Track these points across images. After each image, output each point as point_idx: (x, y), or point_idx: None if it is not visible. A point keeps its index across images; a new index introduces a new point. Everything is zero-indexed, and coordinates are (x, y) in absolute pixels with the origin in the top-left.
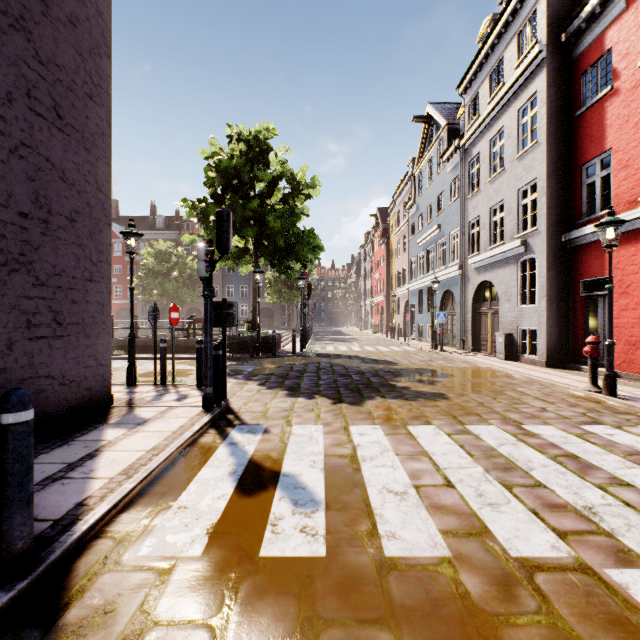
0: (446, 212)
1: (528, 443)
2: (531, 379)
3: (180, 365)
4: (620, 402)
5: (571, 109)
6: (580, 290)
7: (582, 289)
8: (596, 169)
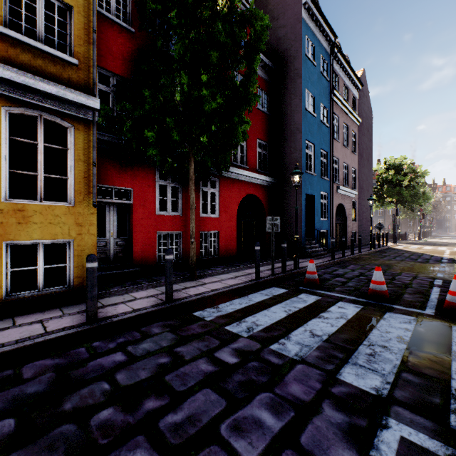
0: None
1: None
2: None
3: None
4: None
5: None
6: None
7: None
8: None
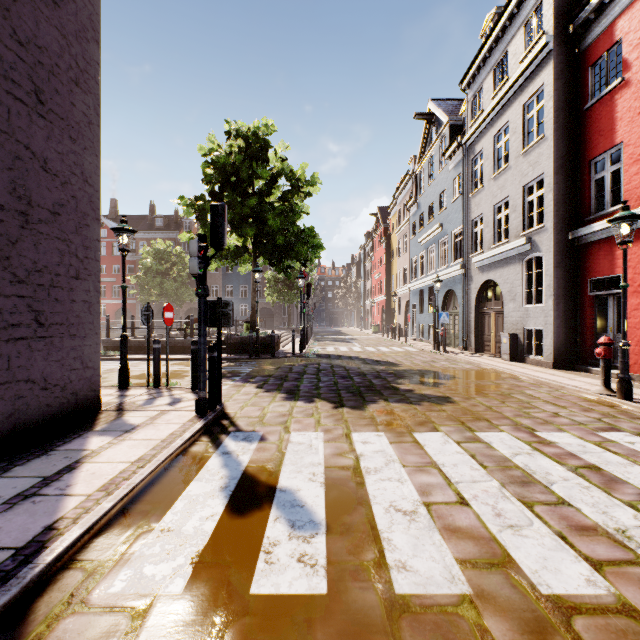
0: (448, 210)
1: (544, 452)
2: (539, 381)
3: (176, 366)
4: (636, 406)
5: (579, 102)
6: (588, 289)
7: (590, 288)
8: (605, 164)
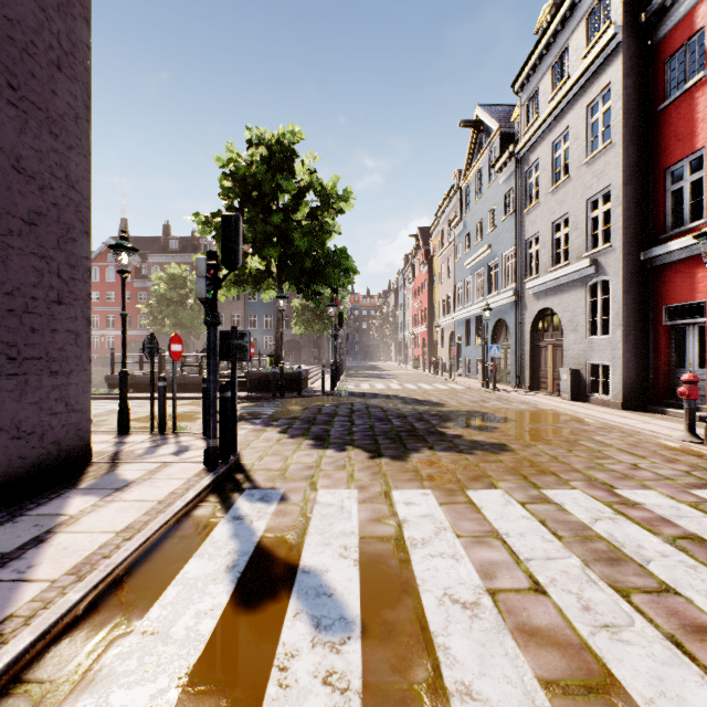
0: (498, 229)
1: (630, 517)
2: (608, 425)
3: (189, 407)
4: None
5: (652, 103)
6: (663, 318)
7: (666, 317)
8: (684, 173)
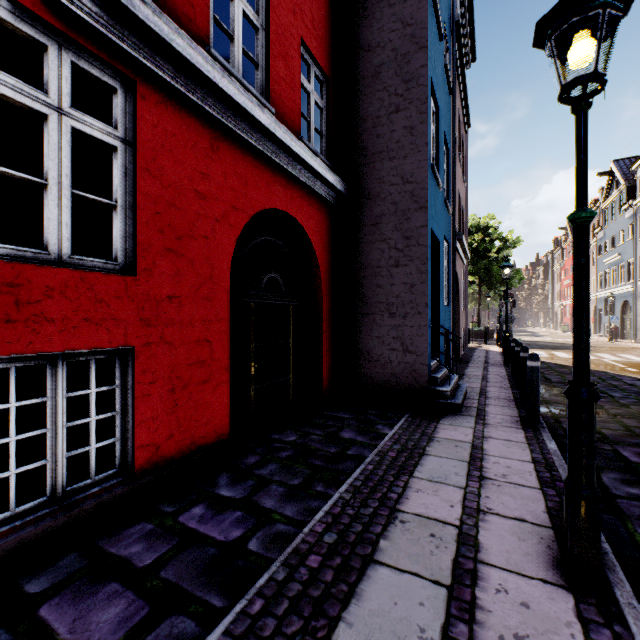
0: (624, 245)
1: (611, 355)
2: None
3: None
4: None
5: None
6: None
7: None
8: None
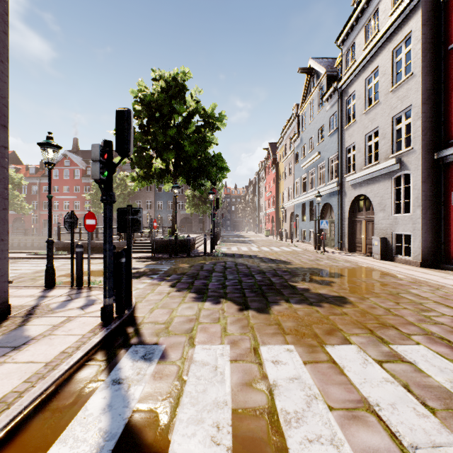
0: (325, 141)
1: None
2: (417, 280)
3: None
4: None
5: (443, 44)
6: (452, 200)
7: None
8: None
